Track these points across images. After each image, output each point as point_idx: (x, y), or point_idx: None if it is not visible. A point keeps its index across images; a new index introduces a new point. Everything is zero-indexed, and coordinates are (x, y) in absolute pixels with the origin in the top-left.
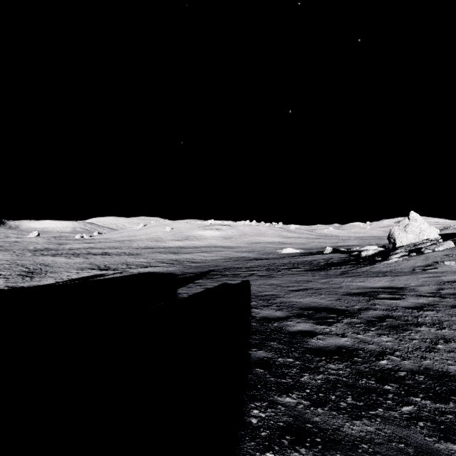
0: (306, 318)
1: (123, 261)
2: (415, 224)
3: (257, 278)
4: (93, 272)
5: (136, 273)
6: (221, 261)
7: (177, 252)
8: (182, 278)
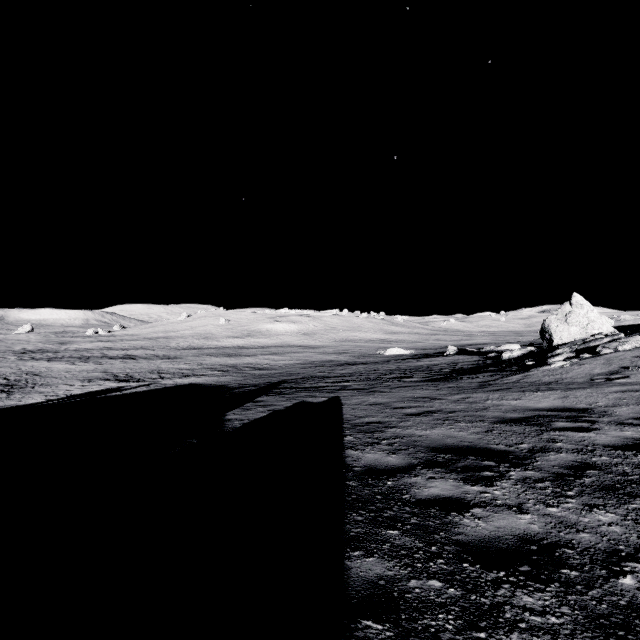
0: (443, 468)
1: (154, 368)
2: (581, 312)
3: (352, 394)
4: (106, 384)
5: (171, 386)
6: (298, 367)
7: (235, 354)
8: (237, 393)
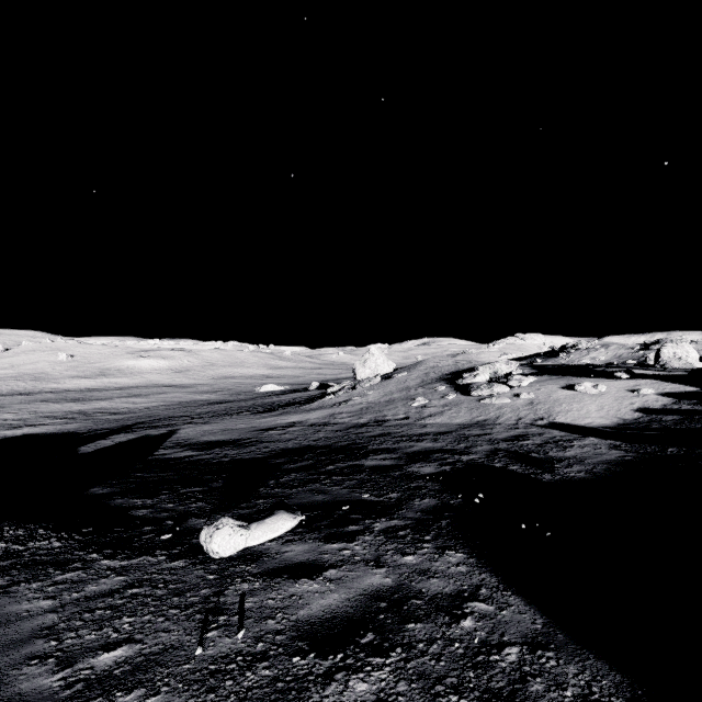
0: (198, 449)
1: None
2: (373, 359)
3: (190, 426)
4: None
5: None
6: (161, 409)
7: (83, 399)
8: (88, 436)
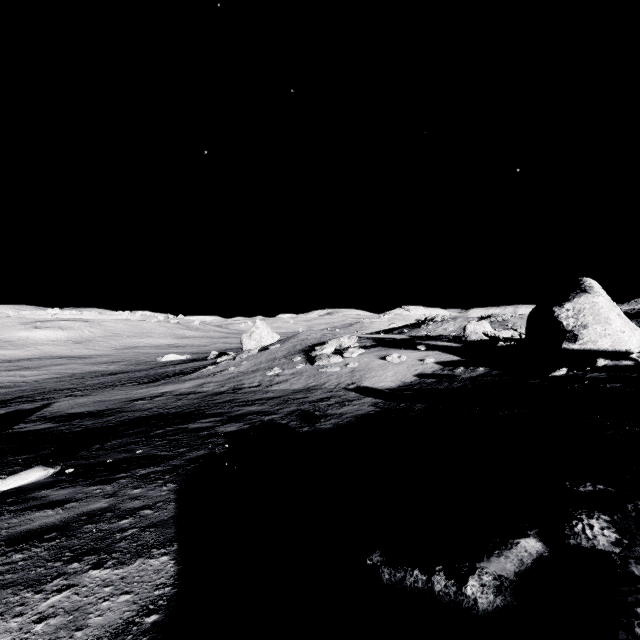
0: (59, 421)
1: None
2: (258, 332)
3: (67, 399)
4: None
5: None
6: (51, 382)
7: None
8: None
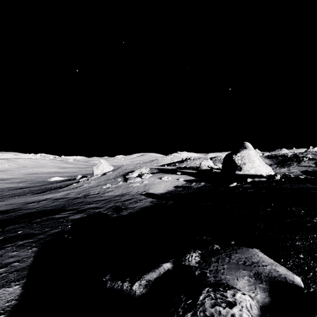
0: None
1: None
2: (102, 165)
3: None
4: None
5: None
6: None
7: None
8: None
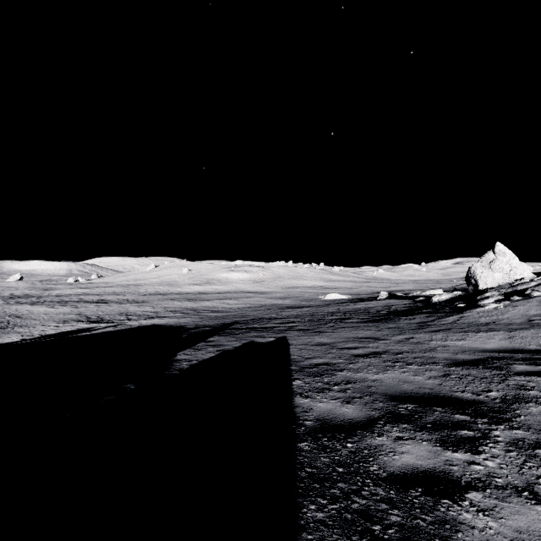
0: (410, 424)
1: (123, 311)
2: (503, 260)
3: (298, 334)
4: (79, 325)
5: (135, 327)
6: (249, 310)
7: (195, 299)
8: (192, 333)
